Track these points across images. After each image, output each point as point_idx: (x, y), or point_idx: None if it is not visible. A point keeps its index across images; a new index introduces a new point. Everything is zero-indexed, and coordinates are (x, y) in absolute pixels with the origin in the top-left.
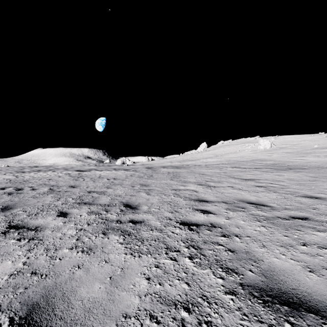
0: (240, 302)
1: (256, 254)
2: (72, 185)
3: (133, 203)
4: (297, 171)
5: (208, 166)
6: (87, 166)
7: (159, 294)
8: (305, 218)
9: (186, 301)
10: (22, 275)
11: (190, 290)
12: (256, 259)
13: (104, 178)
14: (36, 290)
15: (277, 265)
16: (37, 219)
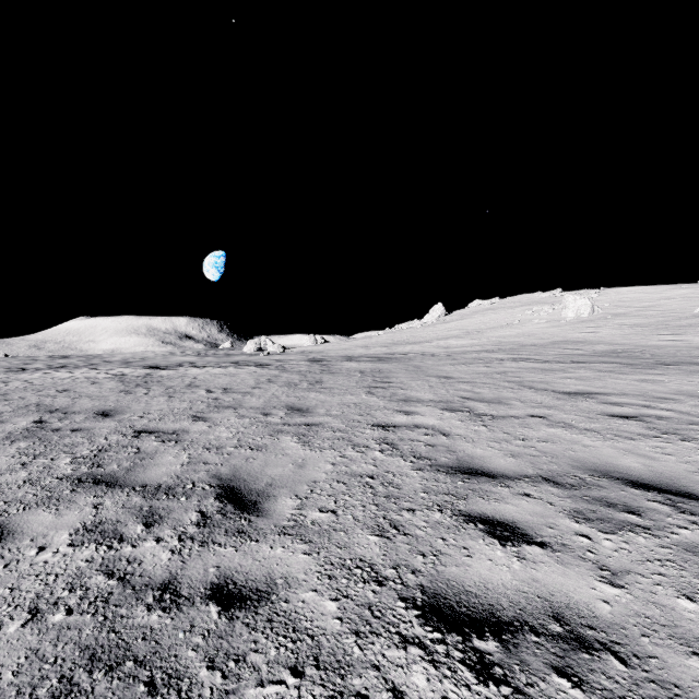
0: None
1: None
2: (106, 408)
3: (251, 480)
4: (689, 371)
5: (454, 356)
6: (178, 355)
7: None
8: None
9: None
10: None
11: None
12: None
13: (200, 388)
14: None
15: None
16: None
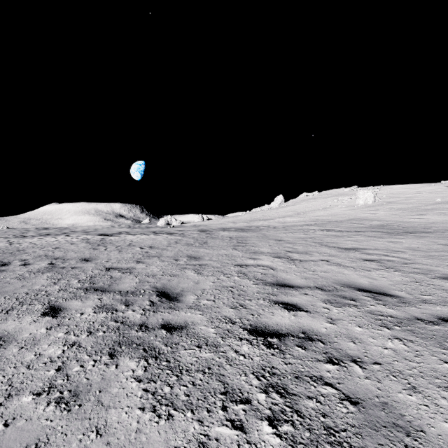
0: None
1: (405, 411)
2: (86, 257)
3: (172, 289)
4: (419, 237)
5: (287, 228)
6: (117, 228)
7: None
8: None
9: None
10: None
11: None
12: (409, 425)
13: (136, 246)
14: None
15: None
16: (4, 322)
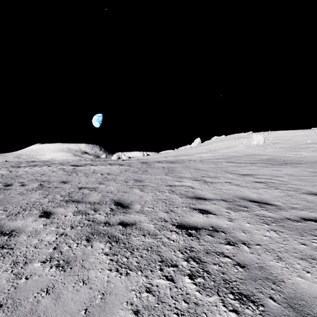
0: None
1: (273, 271)
2: (64, 180)
3: (125, 200)
4: (294, 166)
5: (202, 161)
6: (83, 161)
7: None
8: None
9: None
10: None
11: None
12: (275, 278)
13: (98, 173)
14: None
15: (304, 289)
16: (15, 221)
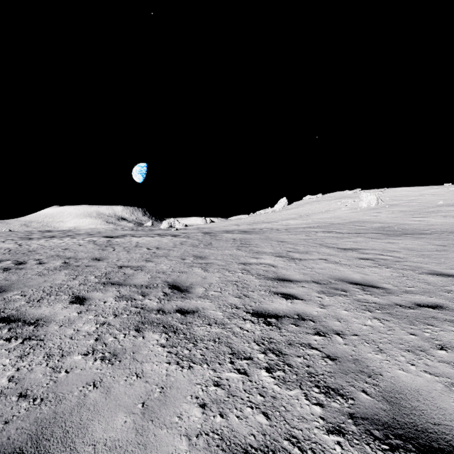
0: (353, 449)
1: (370, 364)
2: (96, 257)
3: (182, 283)
4: (416, 238)
5: (289, 230)
6: (120, 230)
7: (219, 433)
8: (438, 307)
9: (264, 446)
10: (3, 399)
11: (270, 427)
12: (371, 372)
13: (143, 247)
14: (21, 427)
15: (404, 382)
16: (39, 308)
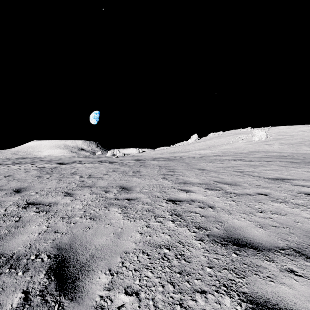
0: None
1: None
2: (21, 187)
3: (80, 250)
4: None
5: (204, 158)
6: (76, 157)
7: None
8: None
9: None
10: None
11: None
12: None
13: (77, 175)
14: None
15: None
16: None
